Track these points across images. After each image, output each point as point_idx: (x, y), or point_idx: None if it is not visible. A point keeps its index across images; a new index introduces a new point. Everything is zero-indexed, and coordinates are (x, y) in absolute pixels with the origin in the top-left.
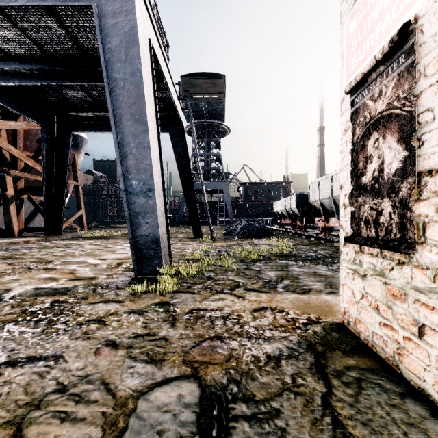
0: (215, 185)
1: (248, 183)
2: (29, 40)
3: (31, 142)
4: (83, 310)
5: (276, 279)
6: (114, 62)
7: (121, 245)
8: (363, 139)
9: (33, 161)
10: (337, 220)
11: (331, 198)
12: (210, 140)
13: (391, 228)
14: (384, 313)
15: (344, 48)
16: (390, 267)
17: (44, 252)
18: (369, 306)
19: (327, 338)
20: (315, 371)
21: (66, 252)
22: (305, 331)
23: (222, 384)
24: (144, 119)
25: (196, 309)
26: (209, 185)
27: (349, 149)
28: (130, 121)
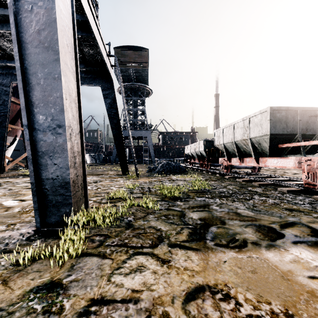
0: (141, 133)
1: (165, 132)
2: None
3: None
4: None
5: (201, 224)
6: None
7: None
8: None
9: None
10: (238, 159)
11: (234, 142)
12: (137, 99)
13: None
14: None
15: None
16: None
17: None
18: None
19: None
20: None
21: None
22: None
23: None
24: (54, 47)
25: (98, 301)
26: (136, 133)
27: None
28: (38, 48)
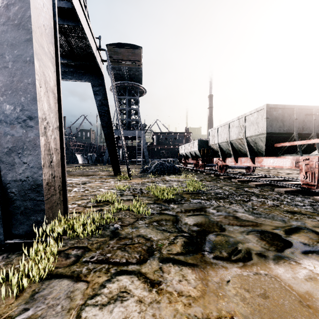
0: (135, 132)
1: (159, 133)
2: None
3: None
4: None
5: (197, 231)
6: None
7: None
8: None
9: None
10: (233, 159)
11: (229, 141)
12: (130, 98)
13: None
14: None
15: None
16: None
17: None
18: None
19: None
20: None
21: None
22: None
23: None
24: (26, 25)
25: None
26: (130, 132)
27: None
28: (6, 26)
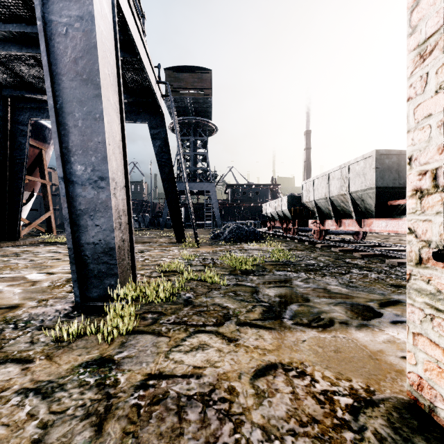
0: (202, 186)
1: (235, 185)
2: None
3: None
4: None
5: (278, 302)
6: (54, 0)
7: None
8: None
9: None
10: (334, 222)
11: (328, 198)
12: (196, 139)
13: None
14: None
15: None
16: None
17: None
18: None
19: None
20: None
21: (8, 263)
22: (361, 436)
23: None
24: (95, 80)
25: (156, 375)
26: (195, 185)
27: (435, 86)
28: (75, 81)
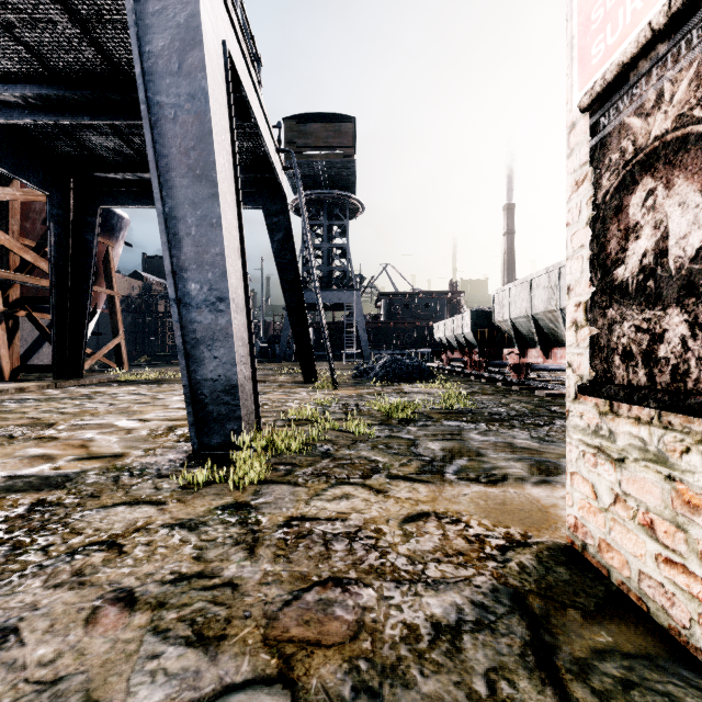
0: (340, 295)
1: (392, 294)
2: (19, 45)
3: (33, 224)
4: (86, 521)
5: (442, 456)
6: (159, 76)
7: (180, 394)
8: (619, 195)
9: (35, 255)
10: (540, 352)
11: (530, 316)
12: (331, 223)
13: (687, 368)
14: (668, 539)
15: (575, 29)
16: (682, 446)
17: (45, 407)
18: (631, 521)
19: (547, 580)
20: (534, 664)
21: (84, 408)
22: (504, 565)
23: (342, 701)
24: (211, 175)
25: (299, 518)
26: (330, 295)
27: (586, 218)
28: (186, 178)
